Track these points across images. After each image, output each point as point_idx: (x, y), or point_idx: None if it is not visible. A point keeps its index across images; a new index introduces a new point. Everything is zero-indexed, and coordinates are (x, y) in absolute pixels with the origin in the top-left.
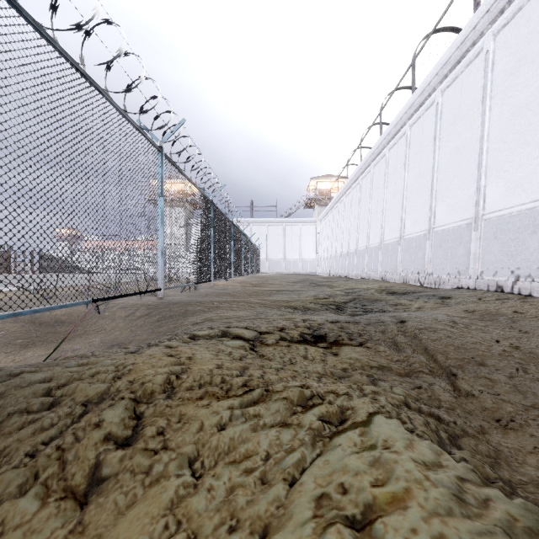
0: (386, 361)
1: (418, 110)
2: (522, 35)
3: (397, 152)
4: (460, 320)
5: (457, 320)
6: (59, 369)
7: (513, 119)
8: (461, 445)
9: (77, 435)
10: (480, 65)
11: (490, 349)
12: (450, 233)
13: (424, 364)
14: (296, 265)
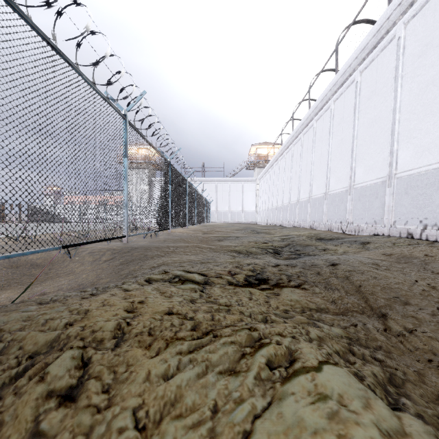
0: (322, 302)
1: (341, 88)
2: (429, 24)
3: (323, 123)
4: (381, 263)
5: (379, 263)
6: (14, 315)
7: (421, 93)
8: (407, 393)
9: (19, 391)
10: (393, 49)
11: (412, 290)
12: (368, 189)
13: (357, 304)
14: (239, 216)
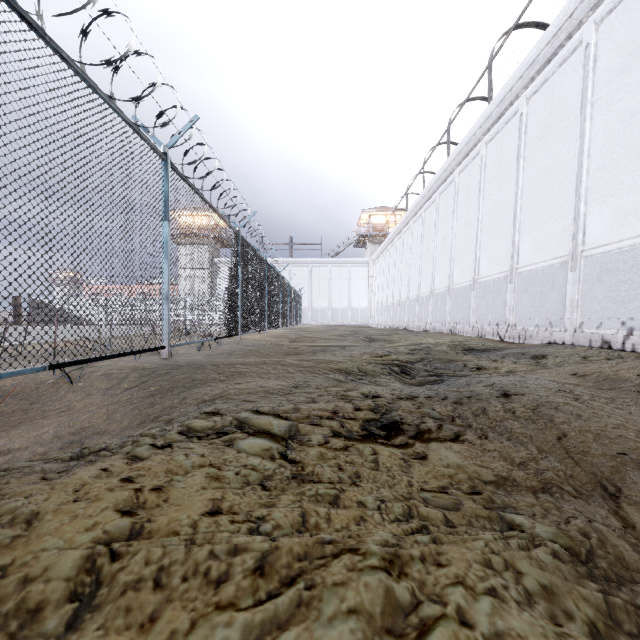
0: (504, 470)
1: (497, 123)
2: (635, 22)
3: (470, 176)
4: (576, 390)
5: (573, 390)
6: None
7: (622, 128)
8: None
9: None
10: (577, 63)
11: None
12: (539, 275)
13: (563, 472)
14: (344, 315)
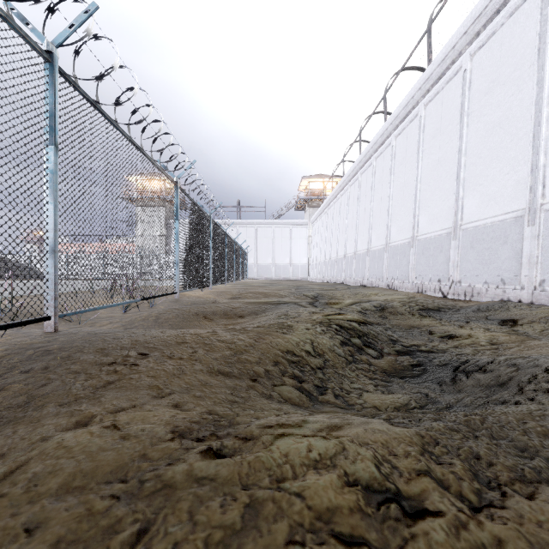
0: None
1: (437, 84)
2: None
3: (407, 138)
4: None
5: None
6: None
7: None
8: None
9: None
10: (532, 9)
11: None
12: (488, 230)
13: None
14: (286, 270)
